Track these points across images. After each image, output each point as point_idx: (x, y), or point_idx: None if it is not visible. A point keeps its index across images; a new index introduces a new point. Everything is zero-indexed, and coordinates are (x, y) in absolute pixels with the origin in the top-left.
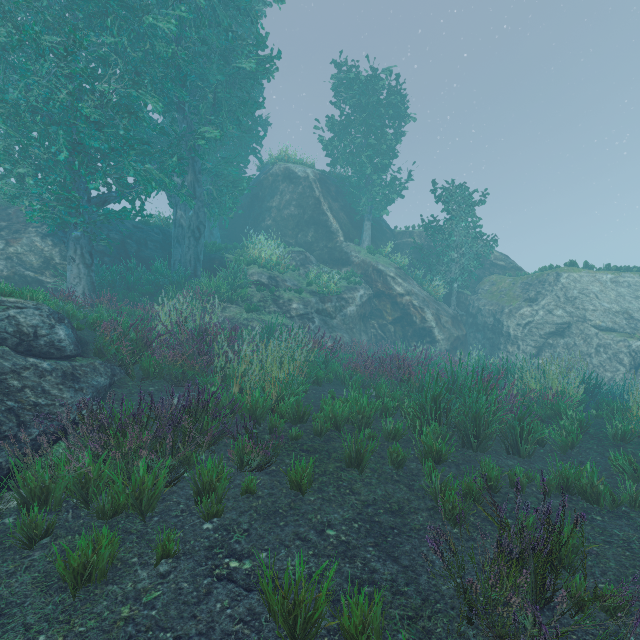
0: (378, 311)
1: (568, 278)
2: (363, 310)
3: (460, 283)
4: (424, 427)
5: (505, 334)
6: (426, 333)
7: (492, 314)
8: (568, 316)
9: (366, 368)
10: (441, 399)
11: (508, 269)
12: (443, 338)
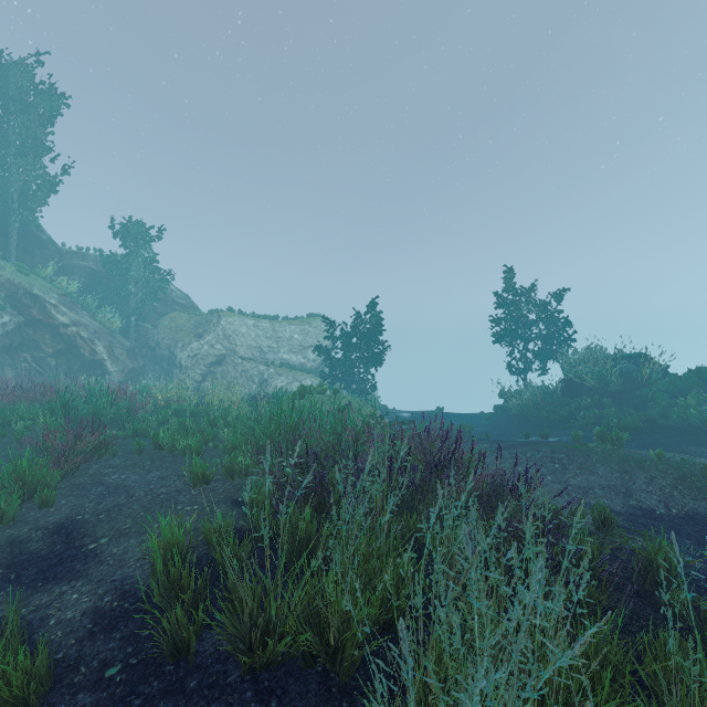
0: (33, 342)
1: (226, 320)
2: (8, 340)
3: (138, 317)
4: (48, 419)
5: (178, 365)
6: (97, 366)
7: (169, 347)
8: (225, 350)
9: (4, 396)
10: (70, 405)
11: (188, 308)
12: (117, 370)
